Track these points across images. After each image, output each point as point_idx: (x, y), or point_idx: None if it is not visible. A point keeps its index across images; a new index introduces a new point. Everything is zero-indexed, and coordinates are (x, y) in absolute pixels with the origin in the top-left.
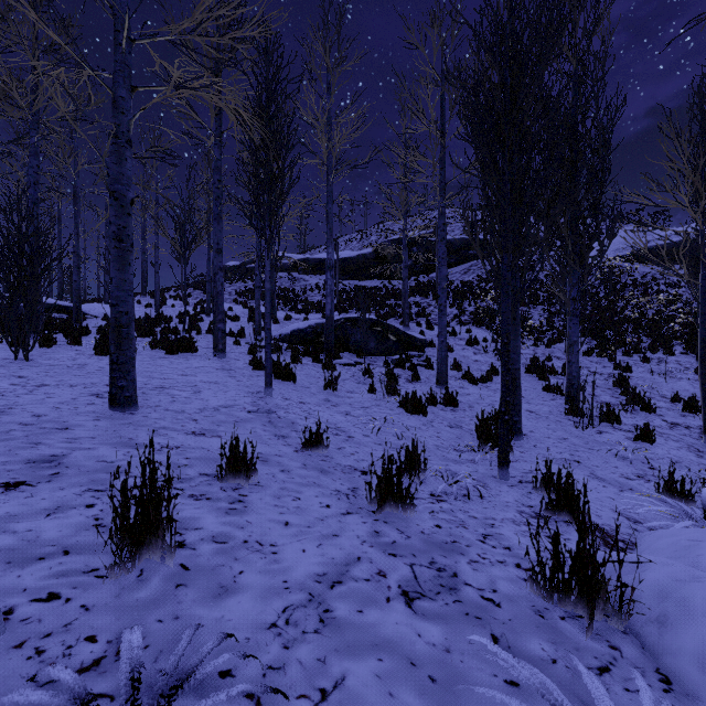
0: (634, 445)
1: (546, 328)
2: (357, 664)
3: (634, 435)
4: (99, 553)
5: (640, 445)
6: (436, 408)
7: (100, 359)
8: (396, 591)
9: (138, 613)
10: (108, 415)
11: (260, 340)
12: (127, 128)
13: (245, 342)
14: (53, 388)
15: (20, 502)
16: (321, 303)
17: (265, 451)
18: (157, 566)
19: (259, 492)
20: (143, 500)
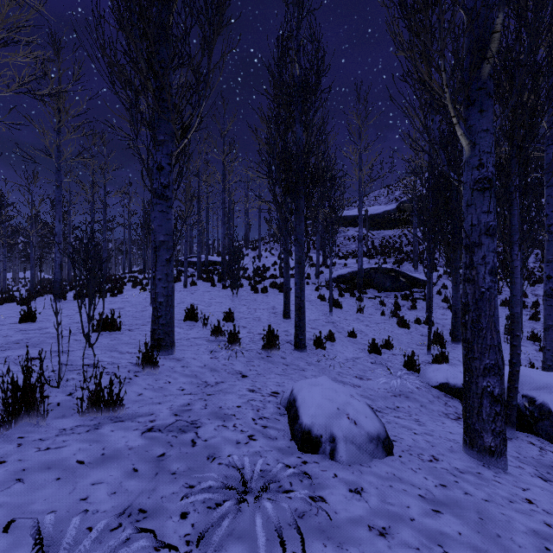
0: (535, 353)
1: (537, 269)
2: (359, 365)
3: (538, 348)
4: (312, 347)
5: (539, 353)
6: (419, 326)
7: (257, 295)
8: (369, 362)
9: (323, 354)
10: (285, 321)
11: (320, 282)
12: (288, 227)
13: (311, 282)
14: (259, 310)
15: (291, 338)
16: (355, 251)
17: (335, 336)
18: (322, 350)
19: (337, 344)
20: (319, 338)
